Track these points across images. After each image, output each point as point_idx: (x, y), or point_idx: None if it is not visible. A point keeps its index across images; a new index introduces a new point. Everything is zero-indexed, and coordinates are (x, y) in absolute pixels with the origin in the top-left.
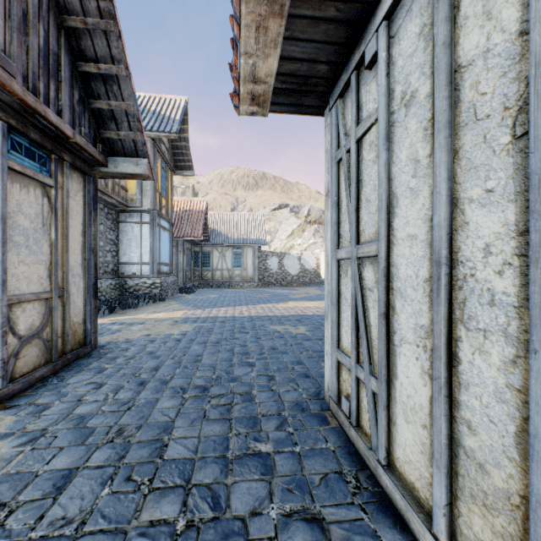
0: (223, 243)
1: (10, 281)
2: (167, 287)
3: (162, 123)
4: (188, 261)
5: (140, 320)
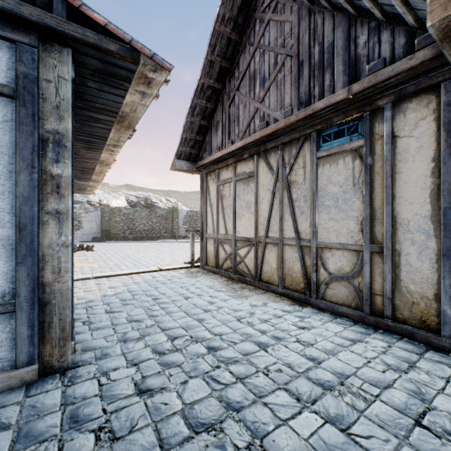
0: None
1: (322, 232)
2: None
3: None
4: None
5: None
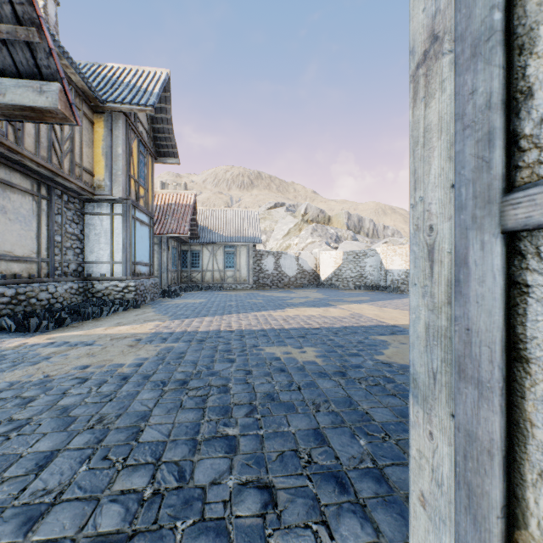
0: (214, 242)
1: None
2: (145, 291)
3: (137, 96)
4: (174, 261)
5: (91, 338)
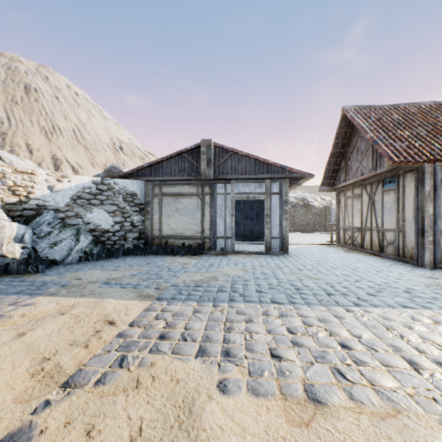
0: None
1: (385, 224)
2: None
3: None
4: None
5: None
